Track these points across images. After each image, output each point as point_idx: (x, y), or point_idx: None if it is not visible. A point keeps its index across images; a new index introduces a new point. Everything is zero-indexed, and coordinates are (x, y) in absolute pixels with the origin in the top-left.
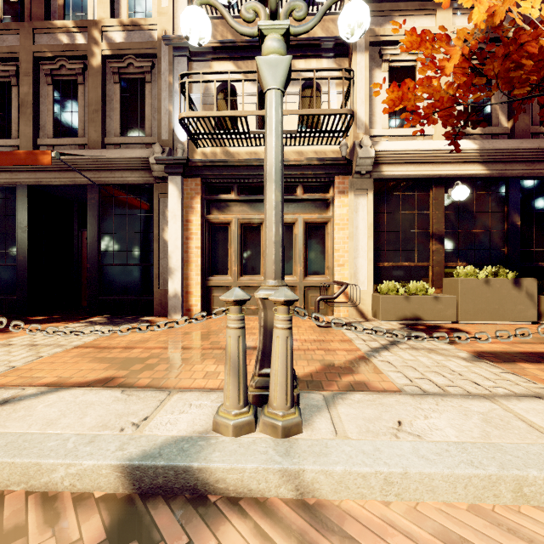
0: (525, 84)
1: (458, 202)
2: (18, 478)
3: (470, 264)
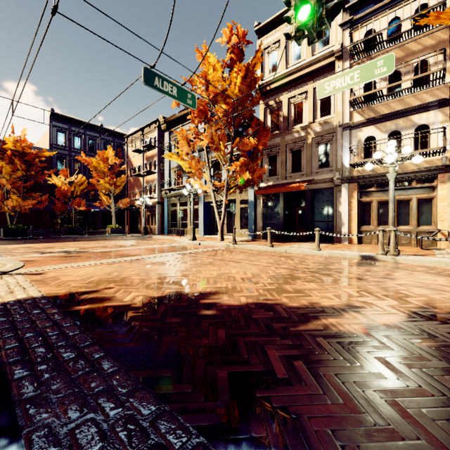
0: None
1: None
2: (341, 256)
3: None
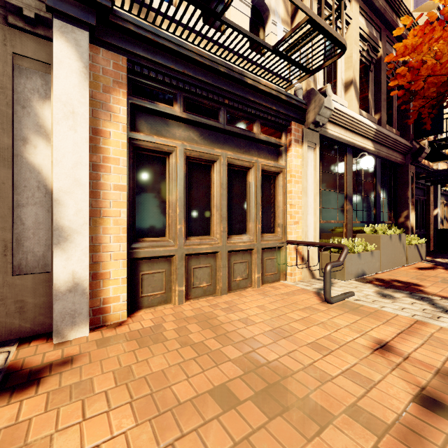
0: None
1: (356, 170)
2: None
3: (361, 222)
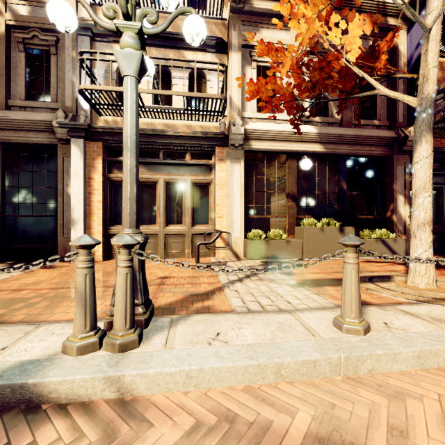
0: (335, 90)
1: (306, 171)
2: None
3: (314, 217)
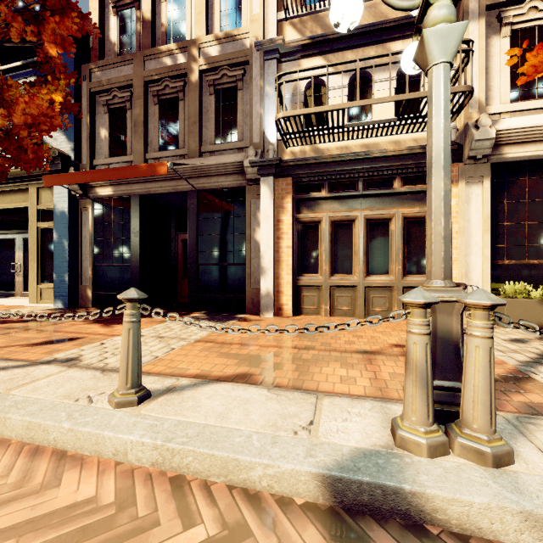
0: None
1: None
2: (217, 471)
3: None
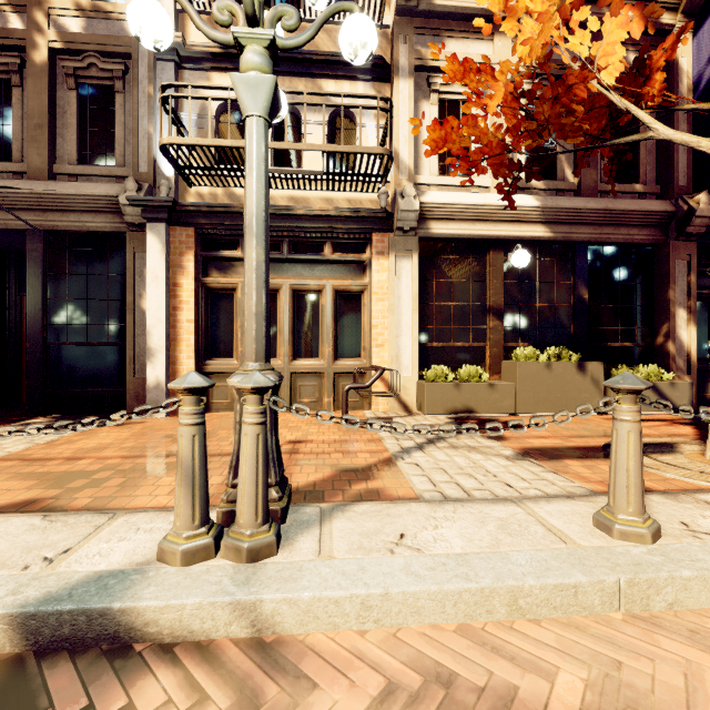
0: (578, 133)
1: (519, 270)
2: None
3: (533, 345)
